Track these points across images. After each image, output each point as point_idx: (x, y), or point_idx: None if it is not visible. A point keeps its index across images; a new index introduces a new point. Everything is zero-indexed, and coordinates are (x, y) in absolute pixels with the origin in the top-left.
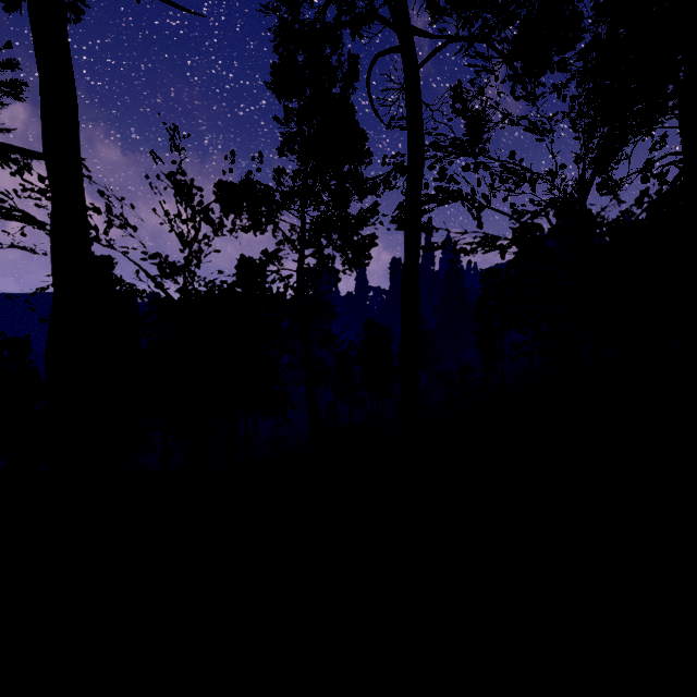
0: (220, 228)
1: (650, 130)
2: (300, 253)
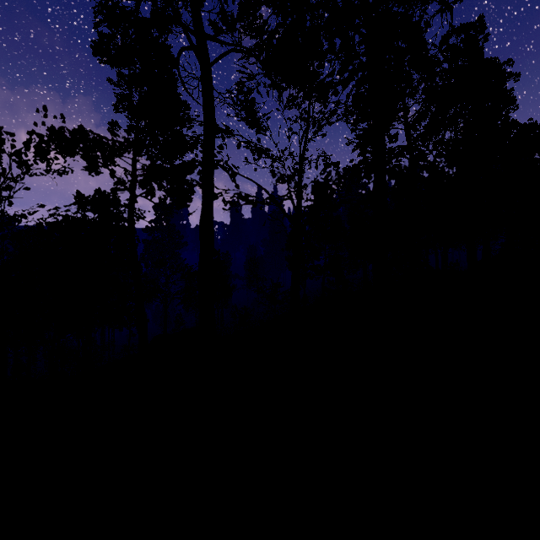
0: (28, 170)
1: (388, 129)
2: (131, 193)
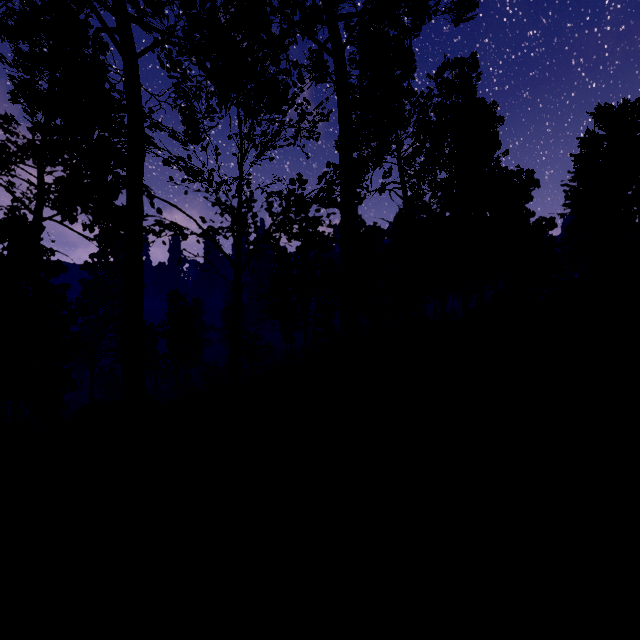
0: None
1: (379, 162)
2: (34, 214)
